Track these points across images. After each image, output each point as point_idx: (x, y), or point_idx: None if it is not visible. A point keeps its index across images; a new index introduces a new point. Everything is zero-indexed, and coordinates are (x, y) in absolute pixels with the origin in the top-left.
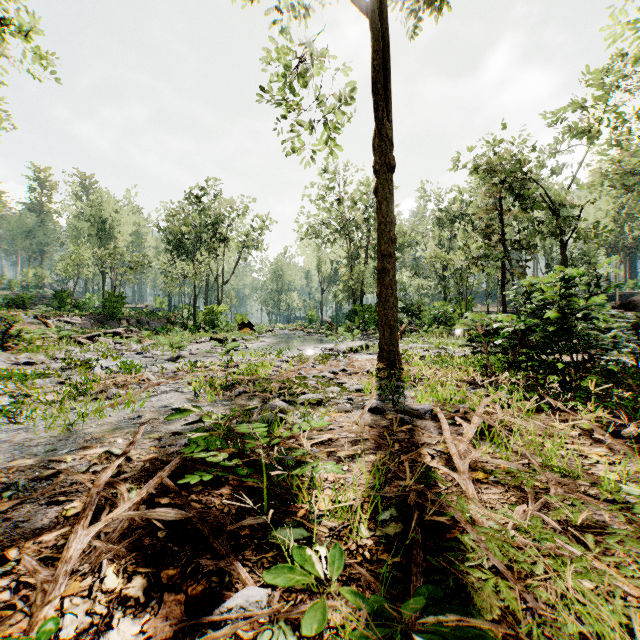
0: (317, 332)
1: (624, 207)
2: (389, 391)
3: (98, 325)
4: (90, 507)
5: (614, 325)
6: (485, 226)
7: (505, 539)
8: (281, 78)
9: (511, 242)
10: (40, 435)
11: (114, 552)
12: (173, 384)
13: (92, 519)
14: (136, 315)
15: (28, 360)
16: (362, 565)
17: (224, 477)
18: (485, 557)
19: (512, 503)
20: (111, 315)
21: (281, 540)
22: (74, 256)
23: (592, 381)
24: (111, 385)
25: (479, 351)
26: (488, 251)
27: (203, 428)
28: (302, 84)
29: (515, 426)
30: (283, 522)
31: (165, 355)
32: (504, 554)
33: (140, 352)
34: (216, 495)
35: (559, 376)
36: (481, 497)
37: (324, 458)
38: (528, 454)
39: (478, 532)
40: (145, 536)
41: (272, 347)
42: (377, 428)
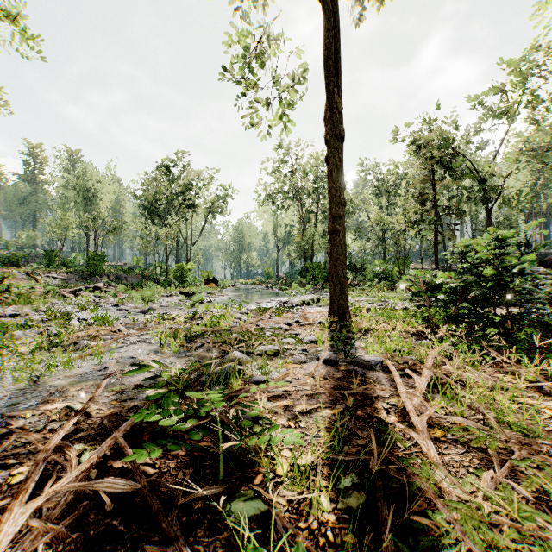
0: (273, 286)
1: (540, 178)
2: (340, 342)
3: (82, 280)
4: (33, 477)
5: (546, 281)
6: (420, 194)
7: (479, 516)
8: (241, 60)
9: (443, 208)
10: (7, 388)
11: (52, 534)
12: (142, 335)
13: (38, 488)
14: (116, 272)
15: (14, 312)
16: (325, 549)
17: (180, 436)
18: (462, 542)
19: (477, 467)
20: (93, 272)
21: (236, 516)
22: (61, 220)
23: (527, 333)
24: (80, 338)
25: (422, 305)
26: (423, 216)
27: (163, 383)
28: (260, 65)
29: (470, 382)
30: (239, 491)
31: (138, 307)
32: (479, 533)
33: (116, 305)
34: (171, 457)
35: (497, 328)
36: (442, 459)
37: (281, 413)
38: (484, 411)
39: (449, 507)
40: (91, 509)
41: (233, 300)
42: (331, 380)
